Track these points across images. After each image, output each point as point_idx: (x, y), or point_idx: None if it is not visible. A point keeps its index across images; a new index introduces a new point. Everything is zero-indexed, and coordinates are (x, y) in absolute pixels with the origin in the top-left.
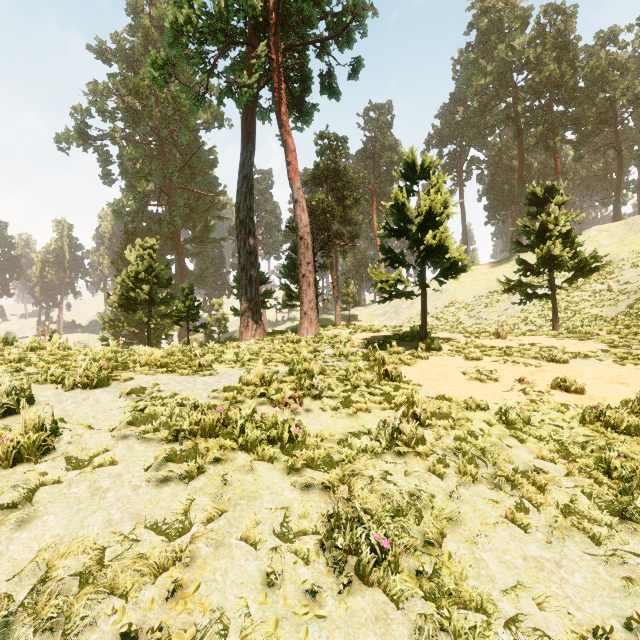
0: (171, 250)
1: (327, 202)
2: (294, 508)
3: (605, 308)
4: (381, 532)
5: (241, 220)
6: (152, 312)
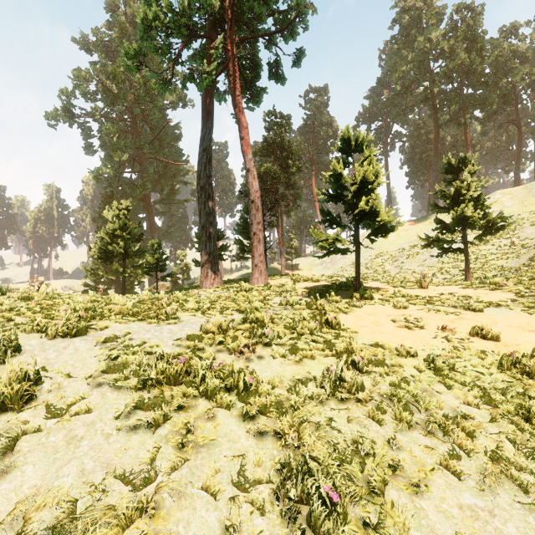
0: (143, 210)
1: (274, 170)
2: (249, 456)
3: (509, 260)
4: (329, 481)
5: (201, 186)
6: (127, 262)
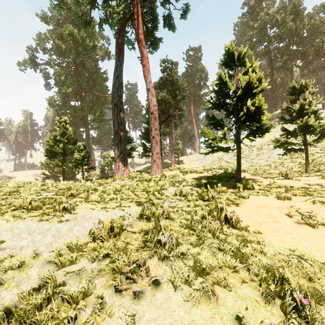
0: (83, 125)
1: (167, 97)
2: None
3: None
4: None
5: (115, 103)
6: (70, 159)
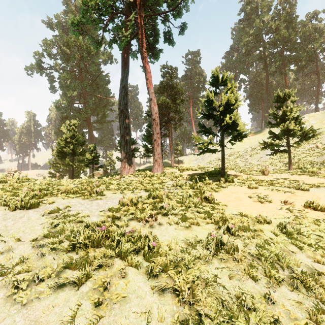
0: (86, 127)
1: (167, 101)
2: (154, 312)
3: (315, 157)
4: None
5: (121, 110)
6: (75, 159)
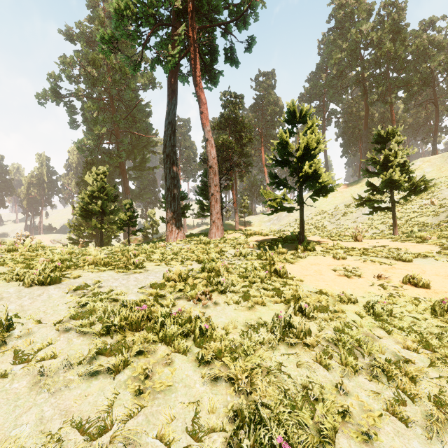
0: (119, 175)
1: (229, 141)
2: (204, 402)
3: (430, 217)
4: (281, 430)
5: (167, 154)
6: (105, 219)
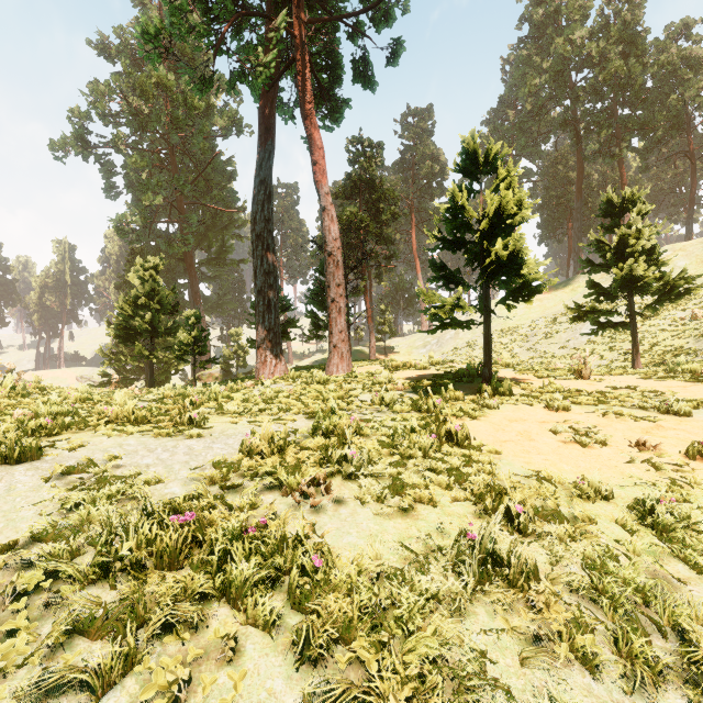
0: (184, 273)
1: (360, 217)
2: None
3: (691, 339)
4: None
5: (258, 233)
6: (160, 343)
